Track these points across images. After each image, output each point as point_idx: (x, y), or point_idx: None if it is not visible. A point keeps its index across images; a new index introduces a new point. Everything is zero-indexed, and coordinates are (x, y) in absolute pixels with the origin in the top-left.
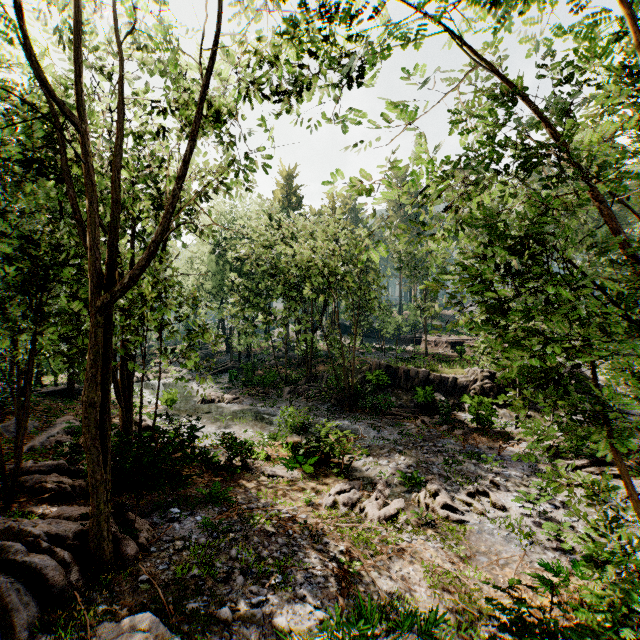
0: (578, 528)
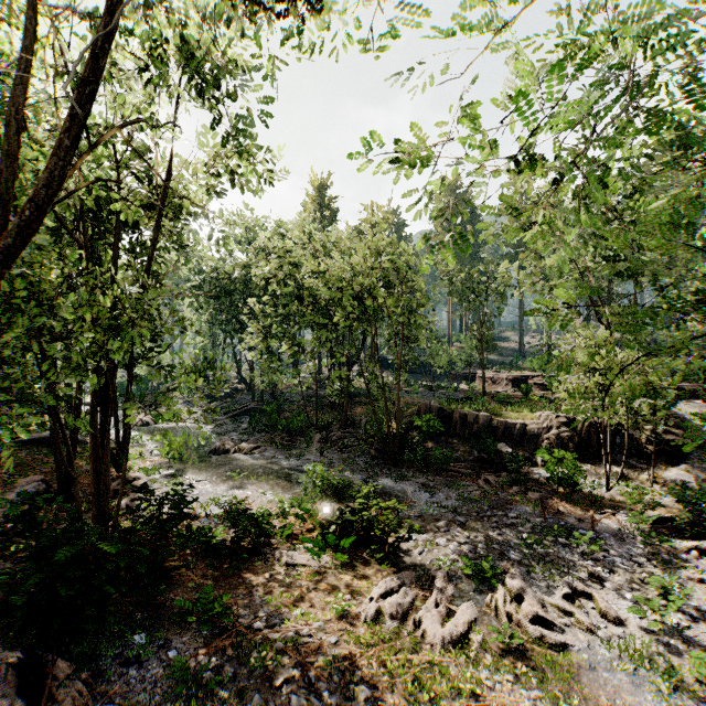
0: None
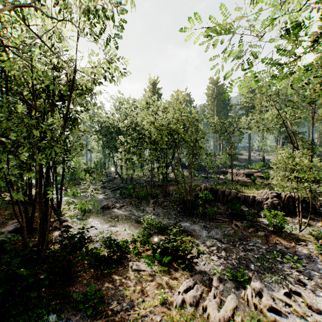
0: None
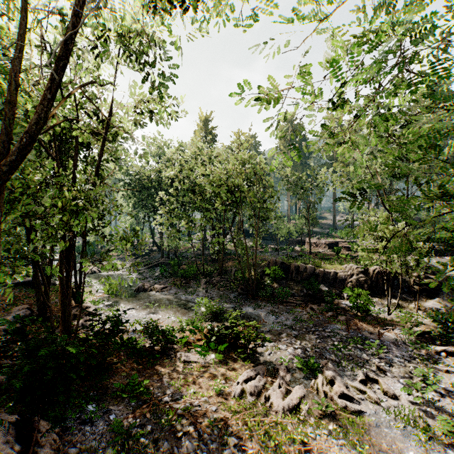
0: None
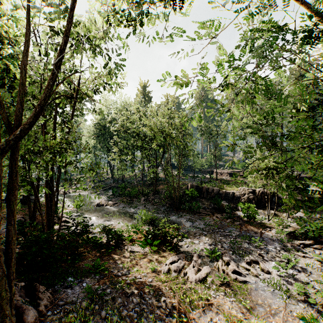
0: (314, 286)
